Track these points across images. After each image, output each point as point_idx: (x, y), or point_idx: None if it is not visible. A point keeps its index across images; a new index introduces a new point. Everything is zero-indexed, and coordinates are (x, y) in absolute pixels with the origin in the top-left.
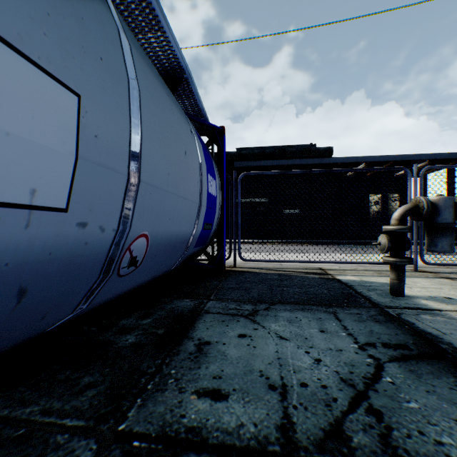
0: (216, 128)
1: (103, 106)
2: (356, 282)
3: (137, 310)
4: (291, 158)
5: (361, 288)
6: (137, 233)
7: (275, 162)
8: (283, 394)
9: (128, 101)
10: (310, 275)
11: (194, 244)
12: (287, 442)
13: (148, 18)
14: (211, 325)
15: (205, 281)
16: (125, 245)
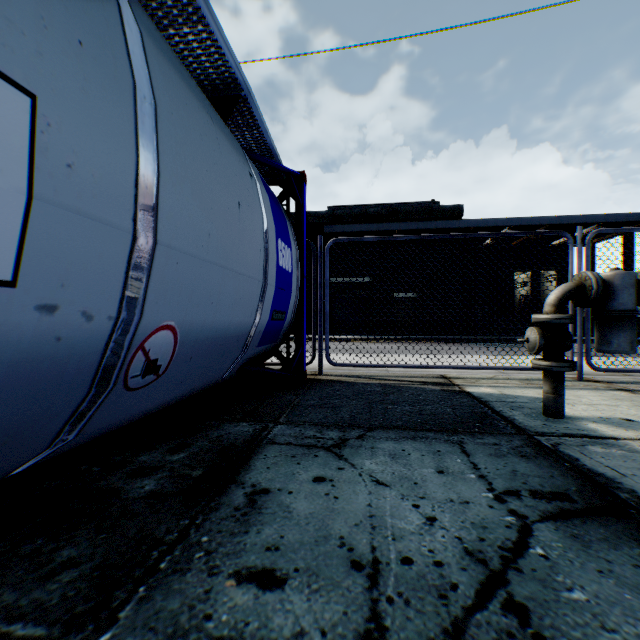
0: (292, 173)
1: (83, 119)
2: (494, 396)
3: (167, 440)
4: (405, 221)
5: (501, 405)
6: (155, 324)
7: (382, 226)
8: (373, 577)
9: (133, 117)
10: (428, 387)
11: (257, 341)
12: None
13: (181, 3)
14: (274, 462)
15: (274, 395)
16: (134, 342)
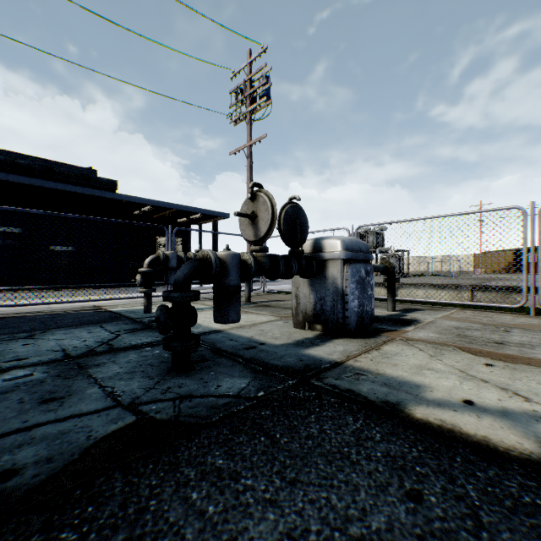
0: None
1: None
2: (125, 310)
3: None
4: (63, 181)
5: (127, 313)
6: None
7: (36, 181)
8: (65, 351)
9: None
10: (85, 311)
11: None
12: (68, 357)
13: None
14: None
15: None
16: None
